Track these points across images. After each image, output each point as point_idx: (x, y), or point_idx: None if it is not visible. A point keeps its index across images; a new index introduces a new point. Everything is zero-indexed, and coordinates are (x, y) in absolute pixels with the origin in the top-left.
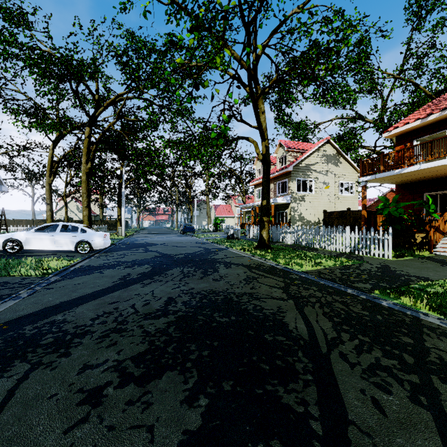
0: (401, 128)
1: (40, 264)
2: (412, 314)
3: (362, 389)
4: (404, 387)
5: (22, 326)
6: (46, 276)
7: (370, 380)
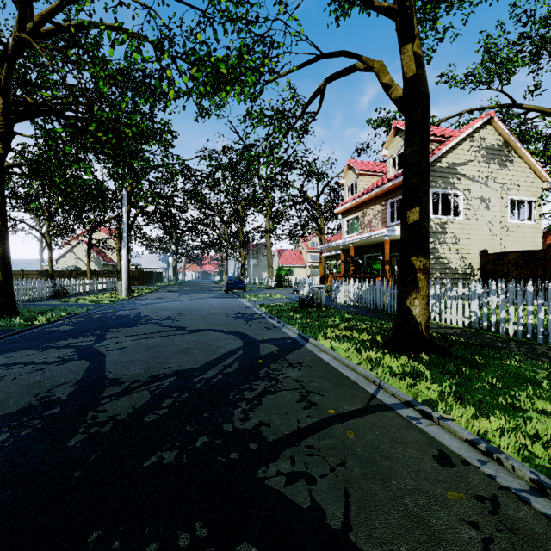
0: None
1: None
2: None
3: None
4: None
5: None
6: None
7: None
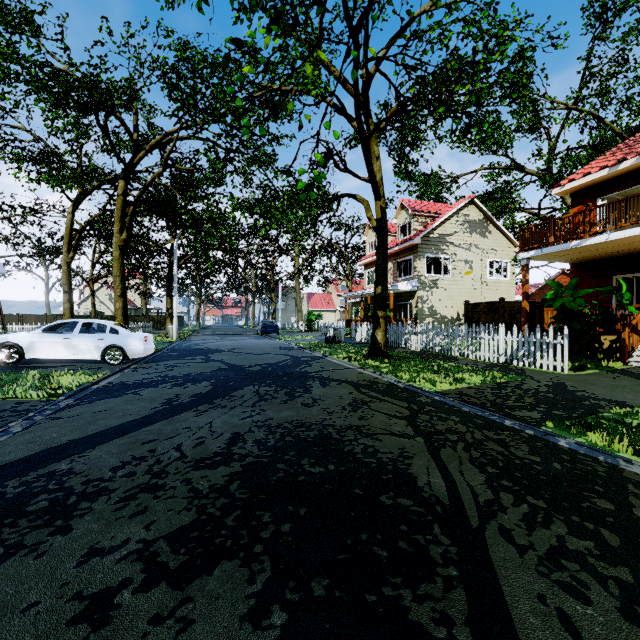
0: (579, 180)
1: (47, 381)
2: (607, 461)
3: (541, 594)
4: (610, 590)
5: (2, 480)
6: (54, 399)
7: (552, 577)
